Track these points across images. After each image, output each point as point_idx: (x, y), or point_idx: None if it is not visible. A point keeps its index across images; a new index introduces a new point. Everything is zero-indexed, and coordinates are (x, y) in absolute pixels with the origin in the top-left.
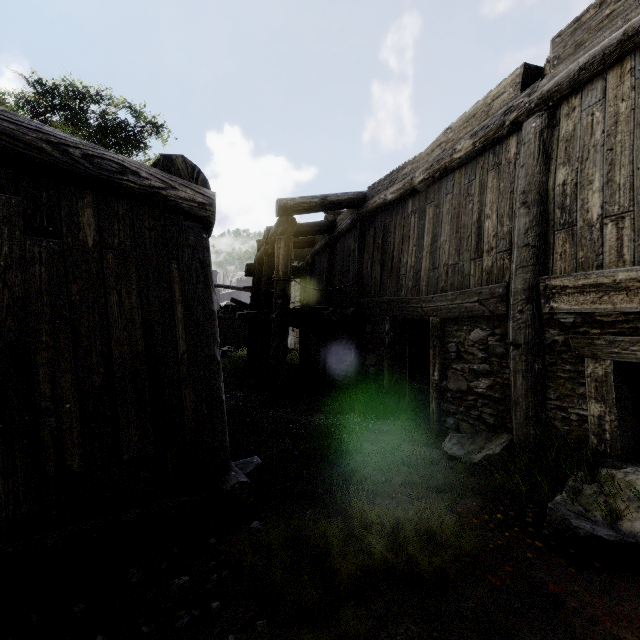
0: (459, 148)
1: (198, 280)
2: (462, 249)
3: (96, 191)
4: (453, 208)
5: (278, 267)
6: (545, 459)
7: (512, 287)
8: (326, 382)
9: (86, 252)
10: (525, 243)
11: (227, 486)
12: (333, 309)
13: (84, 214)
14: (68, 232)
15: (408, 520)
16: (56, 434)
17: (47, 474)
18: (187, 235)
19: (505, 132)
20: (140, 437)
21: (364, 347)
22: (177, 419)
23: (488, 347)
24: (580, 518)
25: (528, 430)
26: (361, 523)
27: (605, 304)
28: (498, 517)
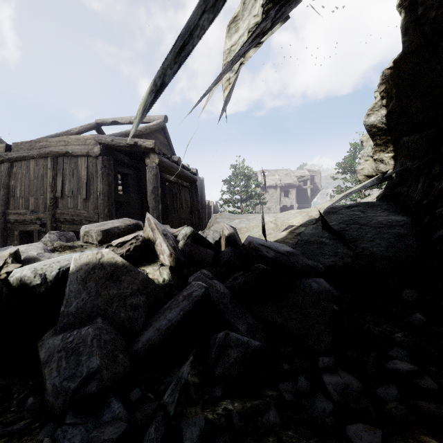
0: None
1: None
2: None
3: None
4: None
5: None
6: None
7: None
8: None
9: None
10: (2, 199)
11: None
12: None
13: None
14: None
15: None
16: None
17: None
18: None
19: (0, 162)
20: None
21: None
22: None
23: None
24: None
25: None
26: None
27: (19, 217)
28: None
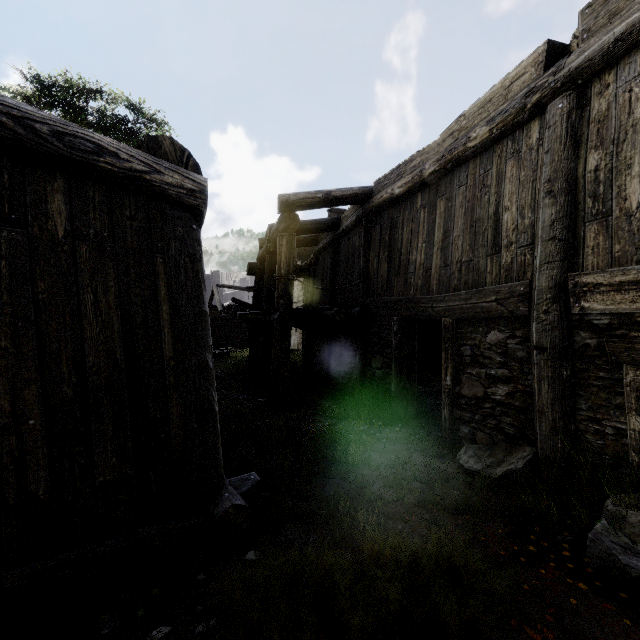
0: (474, 136)
1: (187, 277)
2: (477, 244)
3: (68, 174)
4: (467, 201)
5: (280, 265)
6: (578, 478)
7: (536, 285)
8: (330, 385)
9: (56, 244)
10: (551, 236)
11: (219, 510)
12: (337, 309)
13: (53, 200)
14: (34, 221)
15: (427, 553)
16: (17, 455)
17: (6, 502)
18: (174, 226)
19: (526, 116)
20: (118, 457)
21: (370, 349)
22: (162, 434)
23: (507, 350)
24: (628, 553)
25: (555, 443)
26: (372, 556)
27: None
28: (530, 549)
